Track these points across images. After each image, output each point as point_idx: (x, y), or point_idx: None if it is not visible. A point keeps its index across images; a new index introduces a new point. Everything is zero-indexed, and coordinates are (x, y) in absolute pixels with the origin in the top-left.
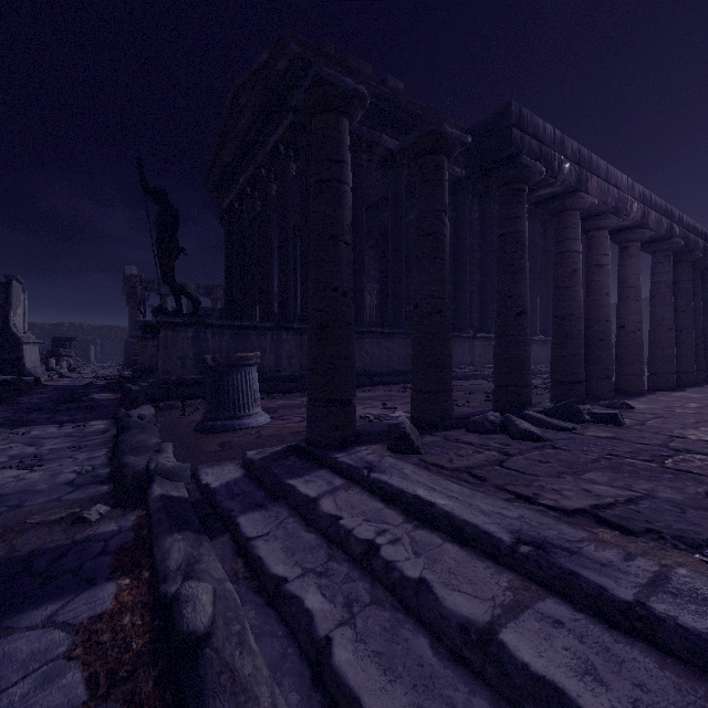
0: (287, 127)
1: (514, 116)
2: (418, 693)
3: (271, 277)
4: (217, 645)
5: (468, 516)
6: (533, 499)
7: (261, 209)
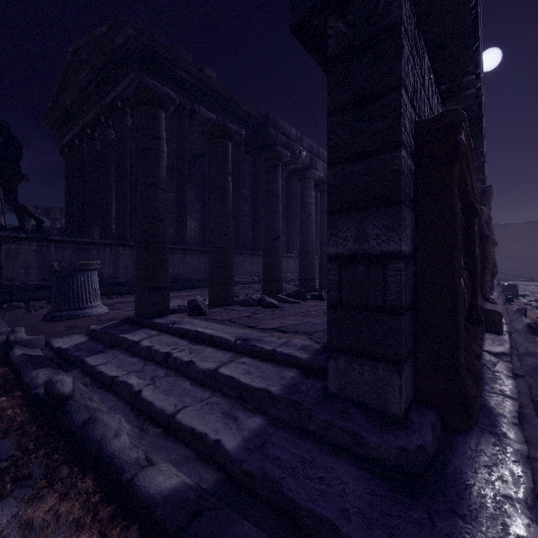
0: (123, 88)
1: (272, 121)
2: (181, 397)
3: (110, 204)
4: (76, 400)
5: (219, 334)
6: (254, 326)
7: (101, 148)
